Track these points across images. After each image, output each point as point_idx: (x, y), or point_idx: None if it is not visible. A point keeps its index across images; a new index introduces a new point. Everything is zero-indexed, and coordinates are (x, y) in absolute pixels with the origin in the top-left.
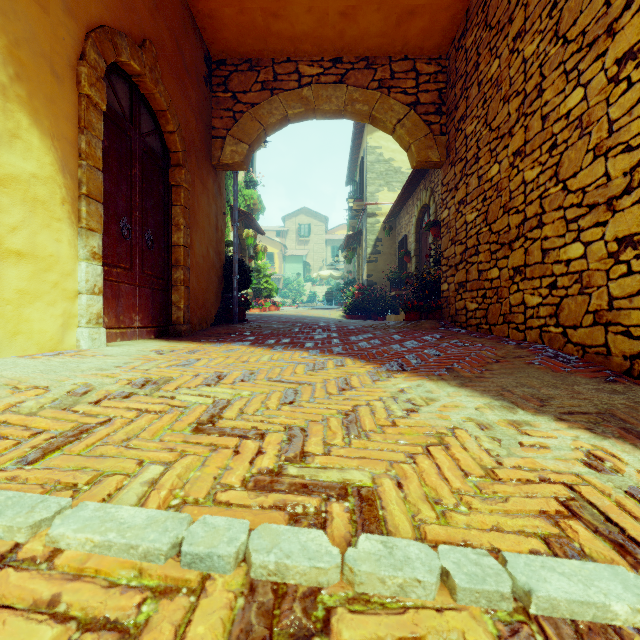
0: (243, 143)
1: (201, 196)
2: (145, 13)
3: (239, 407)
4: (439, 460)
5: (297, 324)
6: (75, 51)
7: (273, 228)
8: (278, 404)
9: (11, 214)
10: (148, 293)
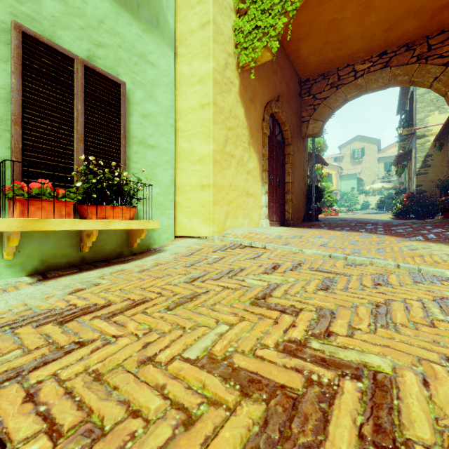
0: (319, 121)
1: (297, 155)
2: (278, 84)
3: (332, 244)
4: (415, 259)
5: (353, 221)
6: (261, 118)
7: (331, 156)
8: (348, 244)
9: (250, 182)
10: (277, 206)
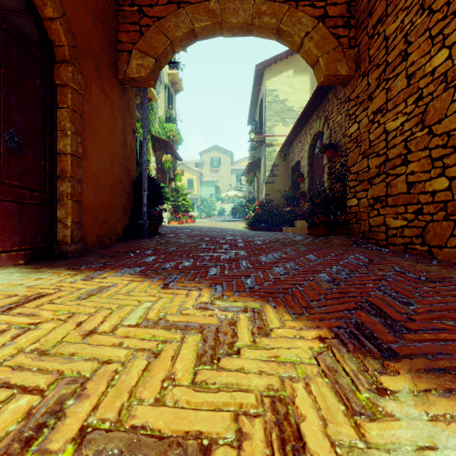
0: (149, 56)
1: (102, 106)
2: None
3: None
4: None
5: (205, 238)
6: None
7: (193, 160)
8: None
9: None
10: (12, 208)
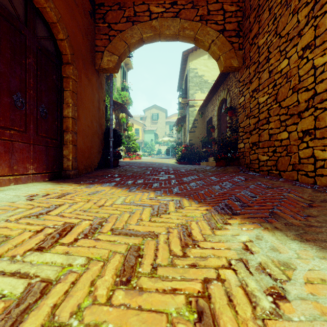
0: (115, 55)
1: (87, 87)
2: None
3: (54, 301)
4: None
5: (149, 168)
6: None
7: (138, 115)
8: (111, 286)
9: None
10: (42, 149)
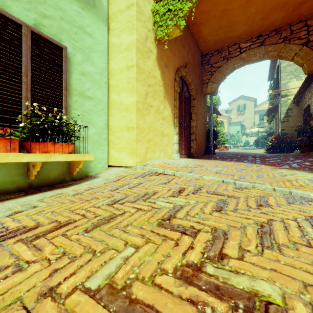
0: (215, 83)
1: (199, 107)
2: (186, 55)
3: (224, 171)
4: (286, 183)
5: (239, 155)
6: (173, 79)
7: (223, 109)
8: (236, 172)
9: (165, 125)
10: (185, 143)
